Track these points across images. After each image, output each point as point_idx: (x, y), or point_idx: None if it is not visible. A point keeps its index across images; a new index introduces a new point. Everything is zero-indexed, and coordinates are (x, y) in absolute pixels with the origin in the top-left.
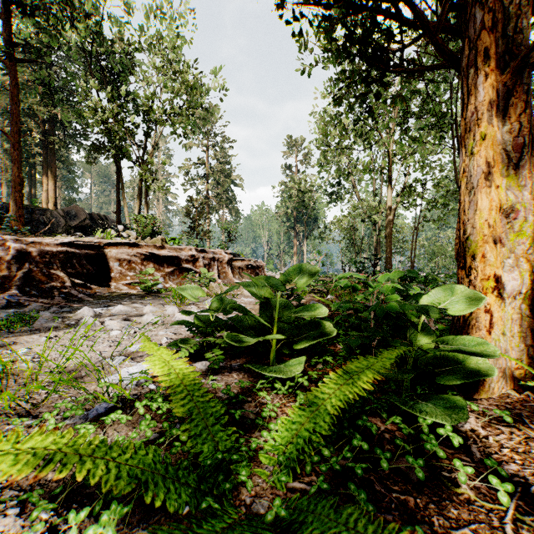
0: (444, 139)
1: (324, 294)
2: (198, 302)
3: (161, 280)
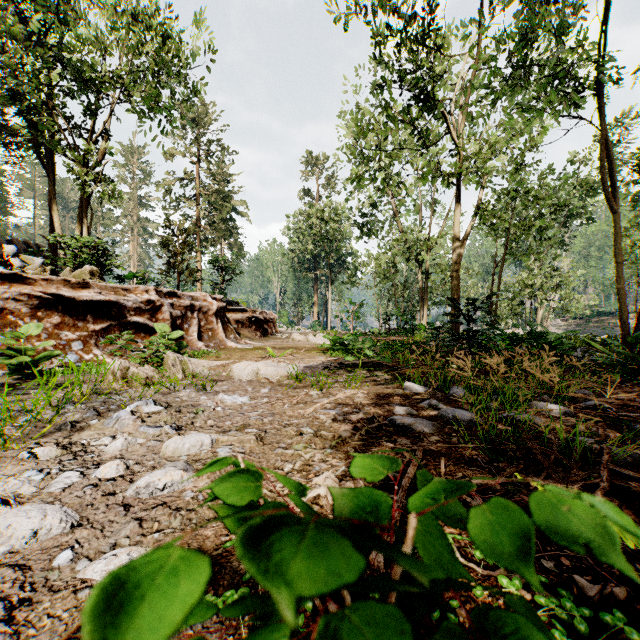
0: (574, 110)
1: (400, 380)
2: (99, 415)
3: (76, 347)
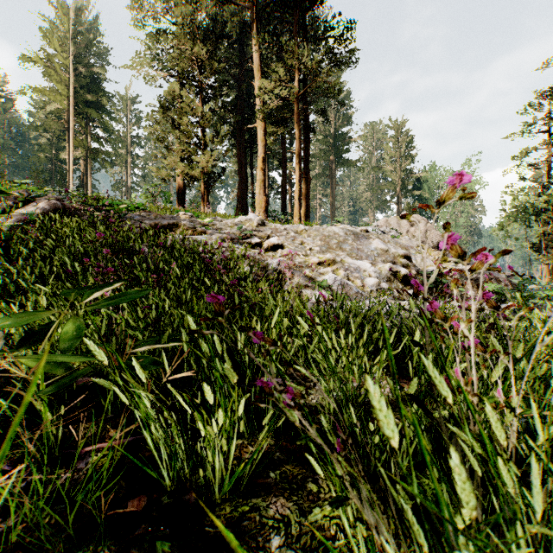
0: None
1: None
2: None
3: None
